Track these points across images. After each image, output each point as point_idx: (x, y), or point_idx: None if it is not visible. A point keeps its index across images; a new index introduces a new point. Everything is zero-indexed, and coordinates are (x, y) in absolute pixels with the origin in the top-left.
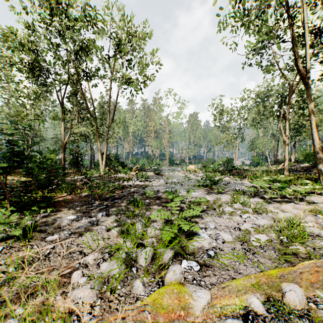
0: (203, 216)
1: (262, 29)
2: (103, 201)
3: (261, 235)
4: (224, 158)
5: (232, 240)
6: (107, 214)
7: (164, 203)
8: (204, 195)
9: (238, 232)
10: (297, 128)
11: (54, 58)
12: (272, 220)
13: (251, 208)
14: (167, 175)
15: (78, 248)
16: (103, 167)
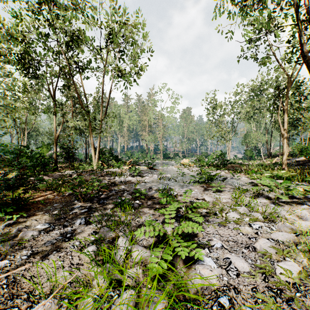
0: (203, 224)
1: (262, 14)
2: (87, 201)
3: (290, 263)
4: (218, 152)
5: (249, 271)
6: (87, 221)
7: (156, 205)
8: (201, 193)
9: (254, 255)
10: (291, 122)
11: (44, 49)
12: (291, 232)
13: (260, 214)
14: (161, 170)
15: (29, 285)
16: (96, 161)
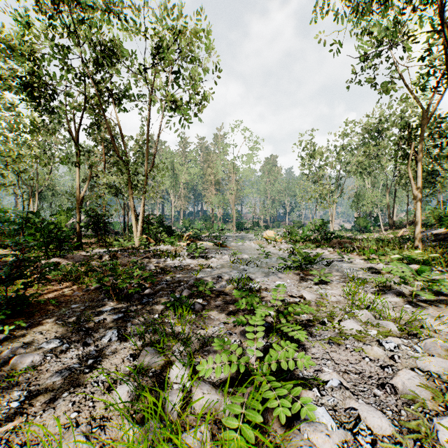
0: (304, 341)
1: (387, 15)
2: (123, 300)
3: None
4: (318, 221)
5: (391, 433)
6: (121, 336)
7: (229, 306)
8: (296, 286)
9: (394, 400)
10: (424, 177)
11: (61, 69)
12: (447, 357)
13: (393, 323)
14: (234, 247)
15: None
16: (138, 235)
